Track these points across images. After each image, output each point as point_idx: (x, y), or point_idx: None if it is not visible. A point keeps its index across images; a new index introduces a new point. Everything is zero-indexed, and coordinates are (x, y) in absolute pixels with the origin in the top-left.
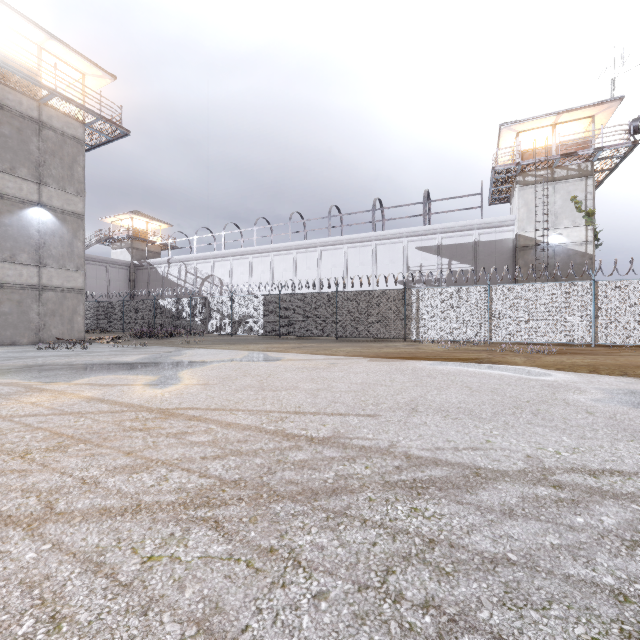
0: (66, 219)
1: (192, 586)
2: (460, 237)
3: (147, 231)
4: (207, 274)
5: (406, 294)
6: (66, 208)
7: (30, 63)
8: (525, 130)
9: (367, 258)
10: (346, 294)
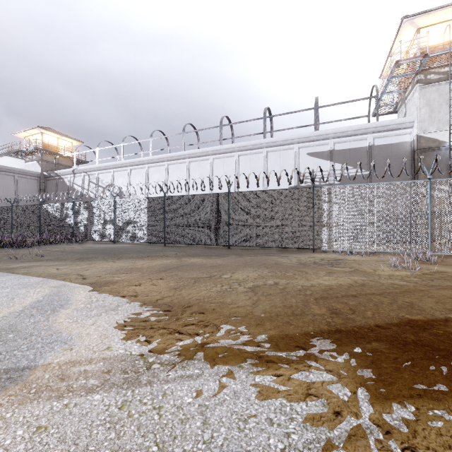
0: None
1: None
2: (353, 142)
3: (58, 146)
4: (107, 183)
5: (315, 194)
6: None
7: None
8: (427, 25)
9: (258, 165)
10: (240, 195)
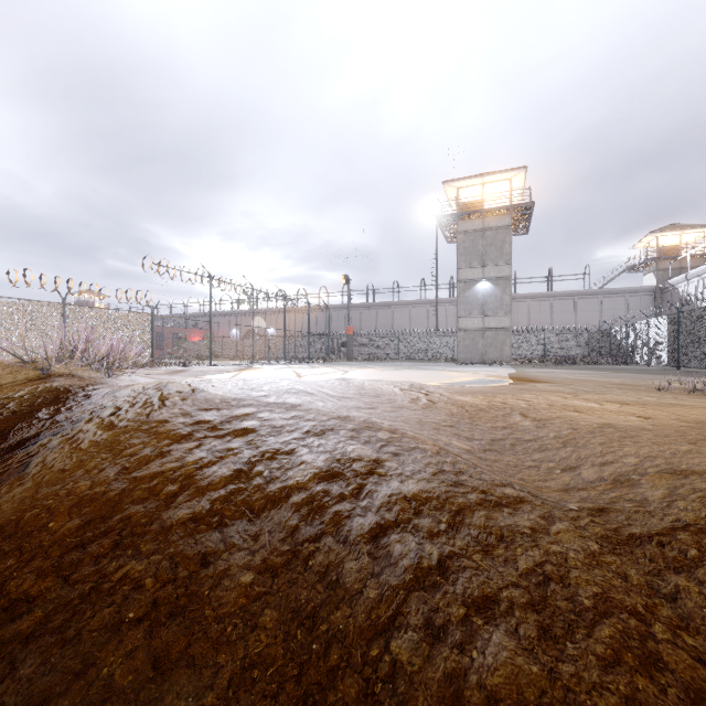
0: (498, 283)
1: (281, 373)
2: None
3: (679, 245)
4: None
5: None
6: (498, 276)
7: (489, 191)
8: None
9: None
10: None
